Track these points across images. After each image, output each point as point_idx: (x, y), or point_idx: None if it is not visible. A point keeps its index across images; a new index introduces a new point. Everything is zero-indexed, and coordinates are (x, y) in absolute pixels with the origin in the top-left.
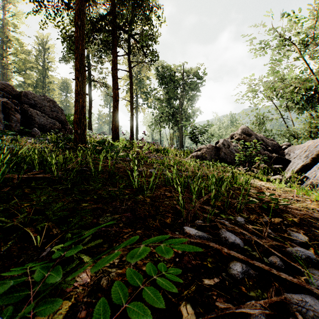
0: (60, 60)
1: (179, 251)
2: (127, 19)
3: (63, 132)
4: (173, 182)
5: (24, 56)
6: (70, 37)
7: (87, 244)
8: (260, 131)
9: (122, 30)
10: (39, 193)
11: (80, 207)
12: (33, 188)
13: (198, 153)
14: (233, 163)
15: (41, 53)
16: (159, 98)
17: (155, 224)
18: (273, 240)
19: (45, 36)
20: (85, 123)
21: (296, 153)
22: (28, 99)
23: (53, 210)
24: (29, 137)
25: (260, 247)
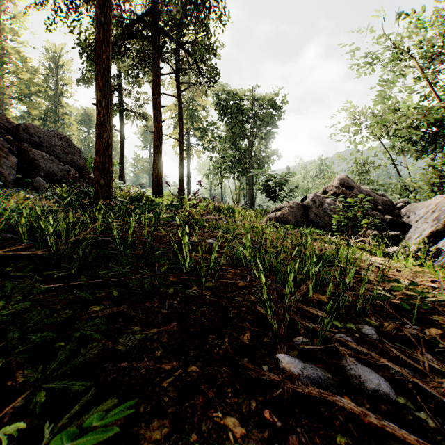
0: (79, 81)
1: (275, 419)
2: (174, 21)
3: (81, 184)
4: (246, 259)
5: (27, 75)
6: (92, 46)
7: (81, 417)
8: (362, 183)
9: (168, 37)
10: (10, 288)
11: (86, 314)
12: (8, 275)
13: (277, 214)
14: (328, 228)
15: (52, 72)
16: (220, 136)
17: (223, 348)
18: (441, 377)
19: (58, 48)
20: (111, 169)
21: (419, 214)
22: (30, 135)
23: (24, 327)
24: (29, 191)
25: (427, 399)
